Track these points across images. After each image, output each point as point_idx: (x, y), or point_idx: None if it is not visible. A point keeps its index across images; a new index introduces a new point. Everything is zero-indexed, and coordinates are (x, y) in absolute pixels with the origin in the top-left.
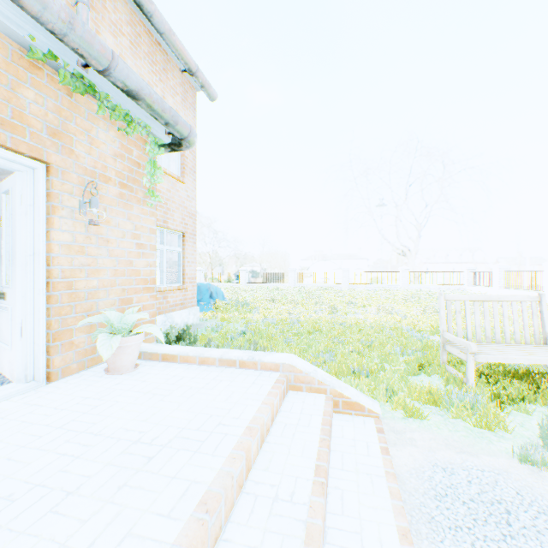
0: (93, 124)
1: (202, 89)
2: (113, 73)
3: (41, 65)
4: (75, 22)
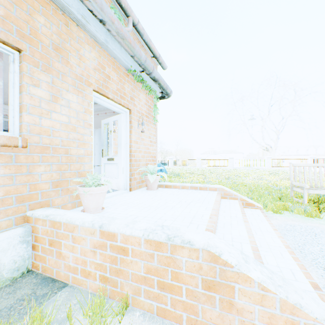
0: (139, 93)
1: (160, 65)
2: (152, 74)
3: (128, 74)
4: (146, 60)
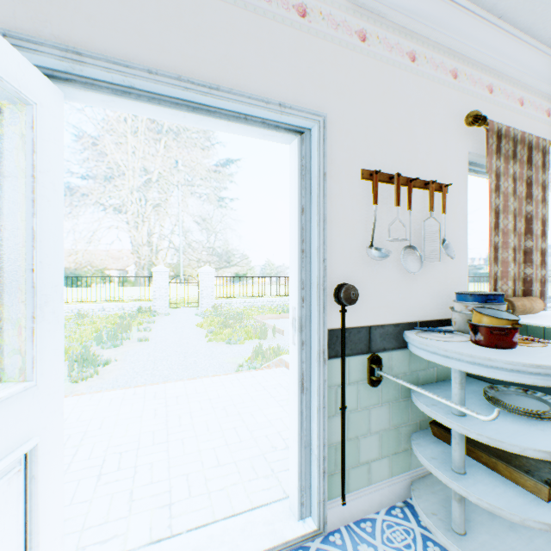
0: None
1: None
2: None
3: None
4: None
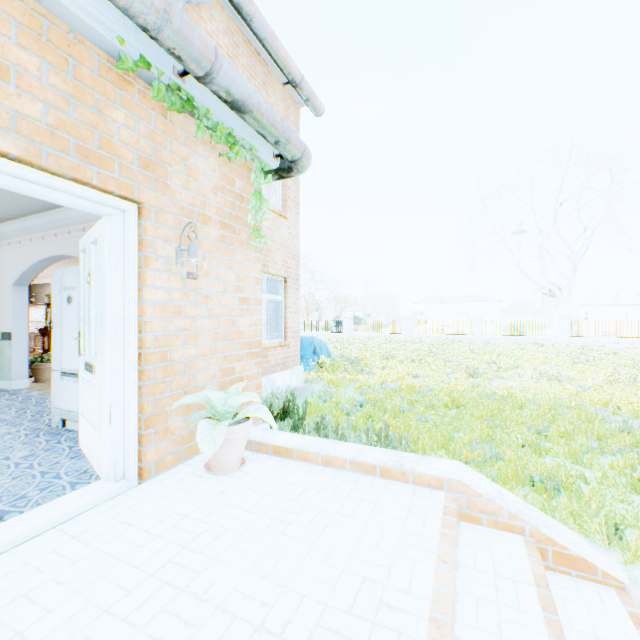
0: (191, 150)
1: (306, 103)
2: (215, 78)
3: (132, 79)
4: (171, 10)
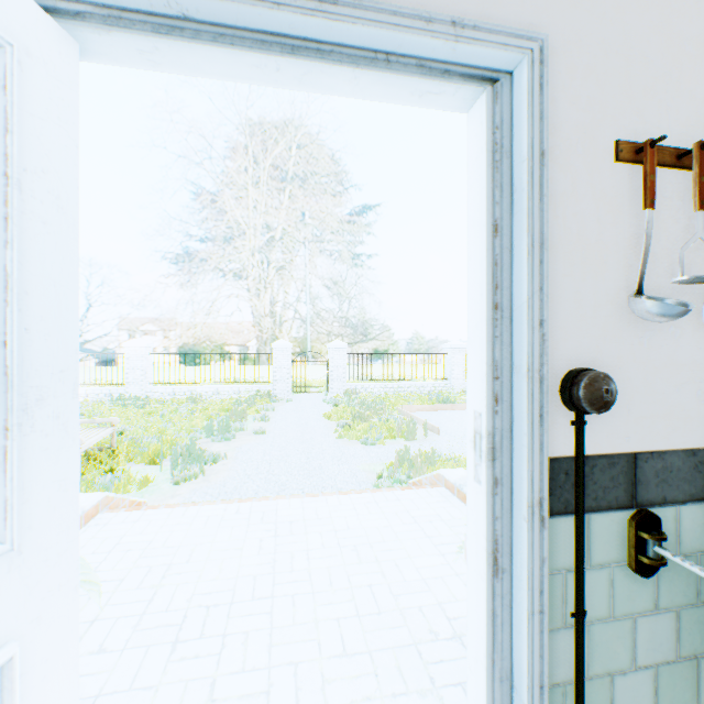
0: None
1: None
2: None
3: None
4: None
